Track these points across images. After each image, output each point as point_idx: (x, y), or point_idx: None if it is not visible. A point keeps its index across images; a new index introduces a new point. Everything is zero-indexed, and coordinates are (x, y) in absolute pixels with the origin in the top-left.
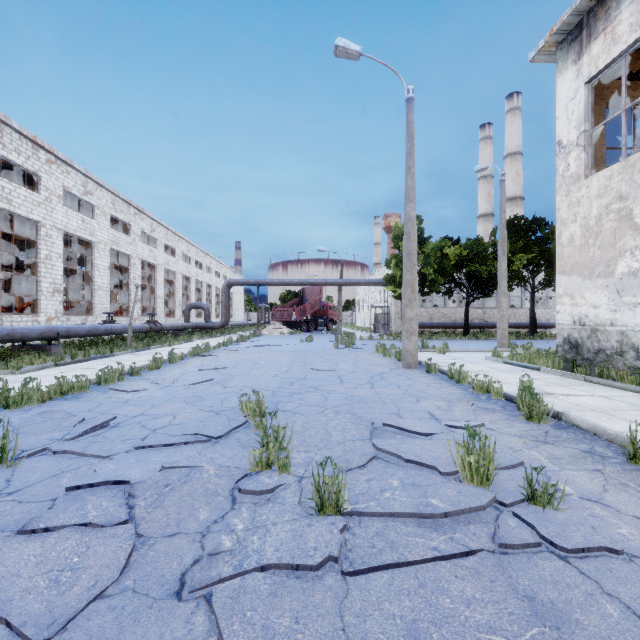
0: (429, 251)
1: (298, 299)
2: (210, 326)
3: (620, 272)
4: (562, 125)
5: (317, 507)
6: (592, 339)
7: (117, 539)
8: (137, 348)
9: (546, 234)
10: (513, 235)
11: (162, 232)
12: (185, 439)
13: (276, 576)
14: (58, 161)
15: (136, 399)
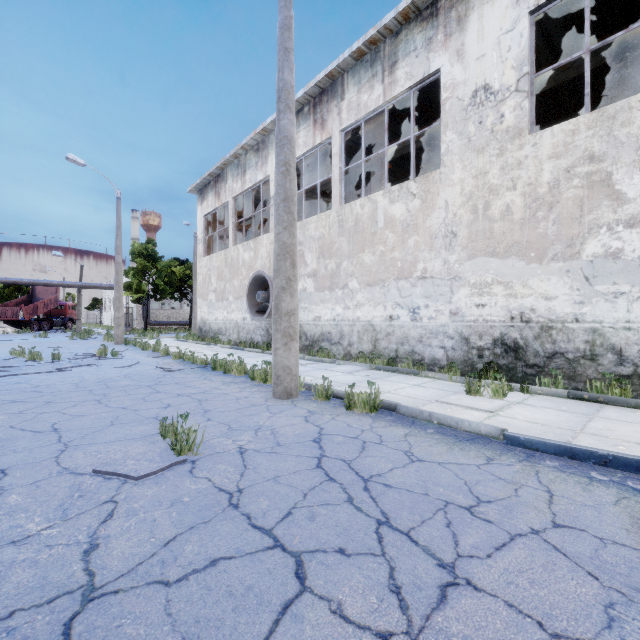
0: (162, 267)
1: (26, 297)
2: None
3: (209, 299)
4: (198, 229)
5: (53, 359)
6: (204, 326)
7: None
8: None
9: None
10: None
11: None
12: None
13: (43, 363)
14: None
15: None
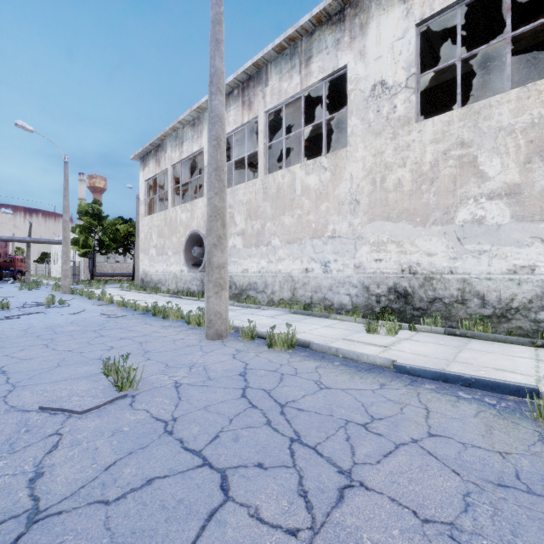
0: (107, 225)
1: None
2: None
3: (150, 254)
4: (140, 192)
5: (2, 308)
6: (146, 278)
7: None
8: None
9: None
10: None
11: None
12: None
13: None
14: None
15: None
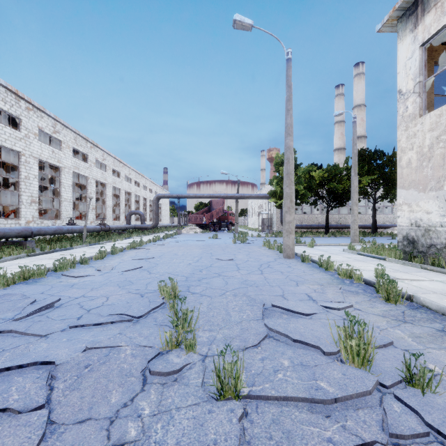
0: (300, 174)
1: (207, 208)
2: (144, 227)
3: None
4: (402, 78)
5: (217, 392)
6: (425, 237)
7: (28, 428)
8: (90, 243)
9: (384, 161)
10: (360, 162)
11: (111, 160)
12: (112, 319)
13: None
14: (34, 108)
15: (81, 283)
